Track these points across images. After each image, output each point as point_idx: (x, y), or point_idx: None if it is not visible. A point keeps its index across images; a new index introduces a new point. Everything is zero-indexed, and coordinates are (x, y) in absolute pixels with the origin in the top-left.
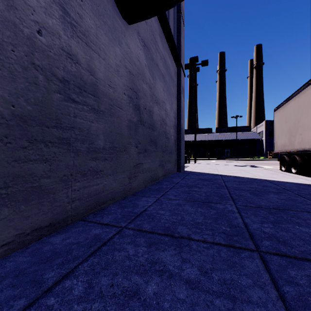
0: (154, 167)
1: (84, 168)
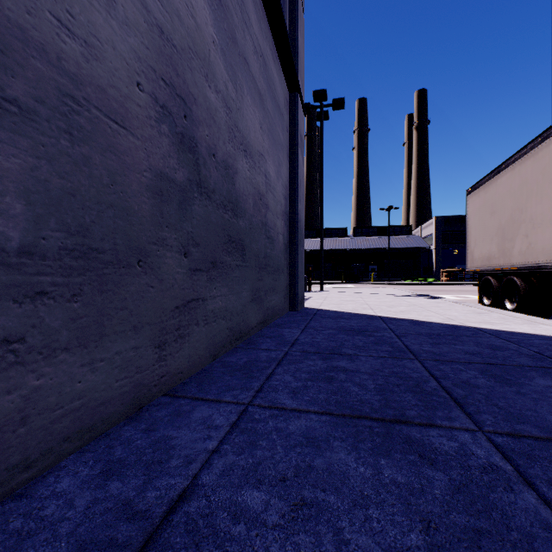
0: (239, 306)
1: None
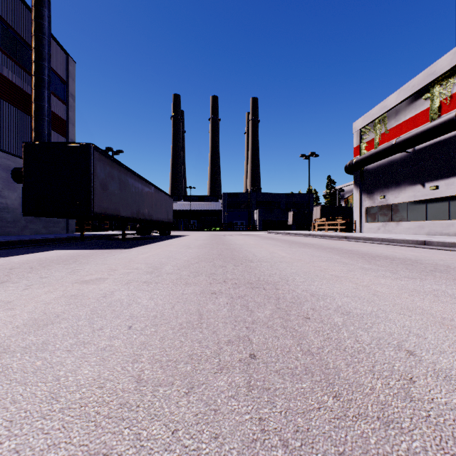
0: (39, 228)
1: (5, 225)
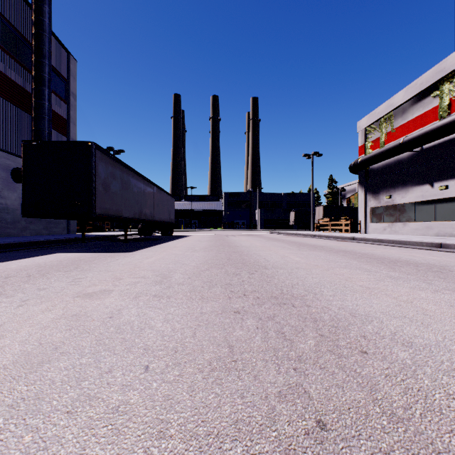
0: (39, 229)
1: (5, 226)
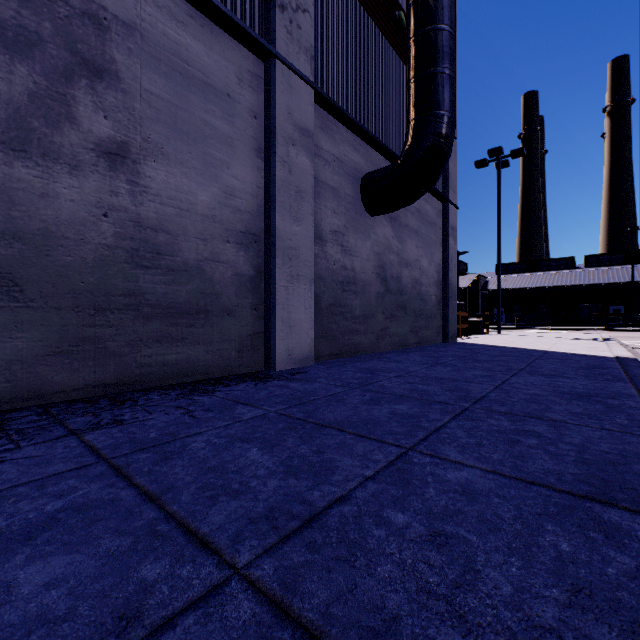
0: (403, 333)
1: (350, 328)
